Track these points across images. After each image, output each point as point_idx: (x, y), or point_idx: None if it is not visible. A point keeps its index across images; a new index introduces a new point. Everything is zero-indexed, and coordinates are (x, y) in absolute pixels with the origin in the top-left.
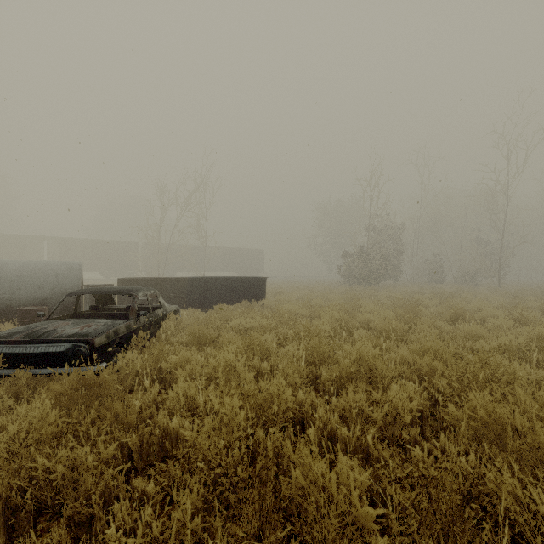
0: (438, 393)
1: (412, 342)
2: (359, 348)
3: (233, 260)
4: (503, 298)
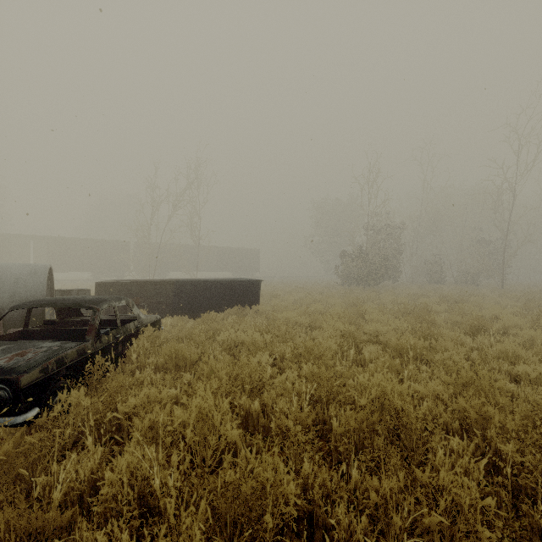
0: (496, 454)
1: (436, 364)
2: (380, 383)
3: (228, 260)
4: (515, 302)
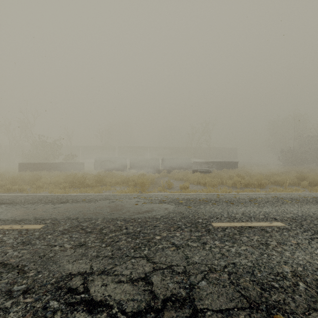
0: None
1: None
2: (256, 173)
3: (220, 153)
4: None
